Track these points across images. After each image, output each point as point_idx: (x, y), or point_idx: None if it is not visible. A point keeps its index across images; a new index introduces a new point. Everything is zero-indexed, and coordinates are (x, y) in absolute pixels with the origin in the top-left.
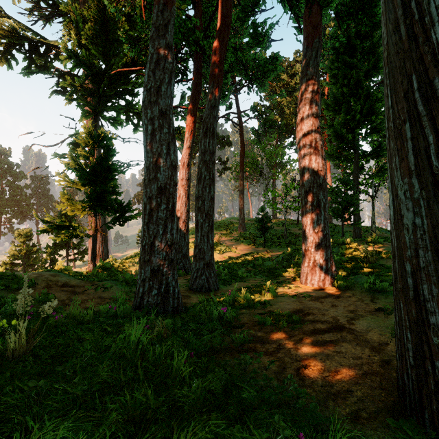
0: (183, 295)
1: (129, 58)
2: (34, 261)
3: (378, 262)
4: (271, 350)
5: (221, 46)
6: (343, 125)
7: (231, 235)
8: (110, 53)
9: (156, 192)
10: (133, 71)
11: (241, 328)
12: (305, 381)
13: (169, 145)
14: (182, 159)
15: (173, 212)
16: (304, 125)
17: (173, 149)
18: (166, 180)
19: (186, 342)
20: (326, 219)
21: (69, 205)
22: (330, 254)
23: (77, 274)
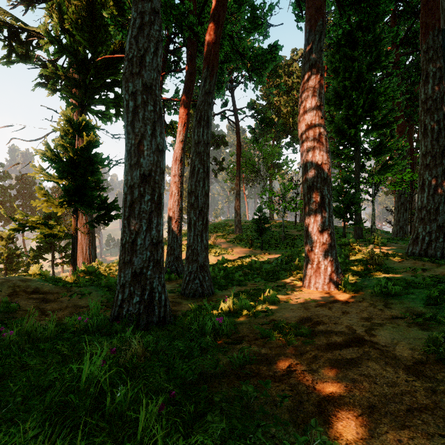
0: (173, 302)
1: (117, 46)
2: (17, 266)
3: (384, 263)
4: (280, 374)
5: (217, 26)
6: (344, 121)
7: (227, 237)
8: (97, 40)
9: (139, 180)
10: (122, 61)
11: (241, 343)
12: (332, 425)
13: (154, 125)
14: (174, 154)
15: (160, 204)
16: (307, 114)
17: (160, 130)
18: (151, 166)
19: (169, 368)
20: (331, 217)
21: (46, 201)
22: (335, 254)
23: (53, 279)
